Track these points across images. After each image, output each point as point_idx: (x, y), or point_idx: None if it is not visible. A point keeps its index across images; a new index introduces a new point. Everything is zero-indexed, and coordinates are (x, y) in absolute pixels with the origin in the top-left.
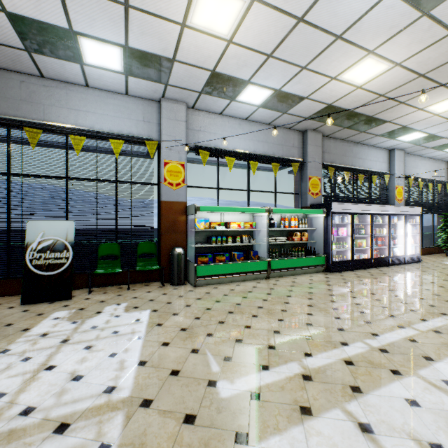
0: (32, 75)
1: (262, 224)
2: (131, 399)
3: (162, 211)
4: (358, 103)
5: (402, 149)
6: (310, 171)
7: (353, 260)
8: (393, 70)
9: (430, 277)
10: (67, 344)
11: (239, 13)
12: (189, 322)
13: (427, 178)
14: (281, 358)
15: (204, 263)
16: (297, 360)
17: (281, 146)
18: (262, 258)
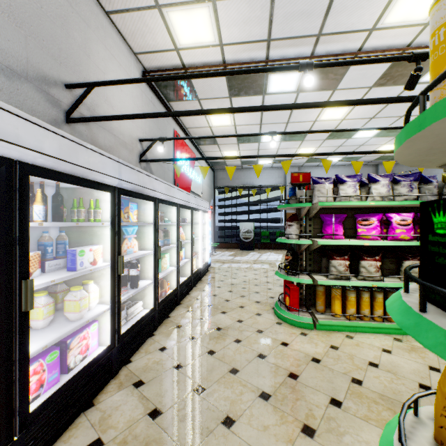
0: (239, 169)
1: None
2: (281, 261)
3: (286, 217)
4: None
5: None
6: None
7: None
8: None
9: None
10: (261, 256)
11: (314, 149)
12: None
13: None
14: None
15: None
16: None
17: None
18: None
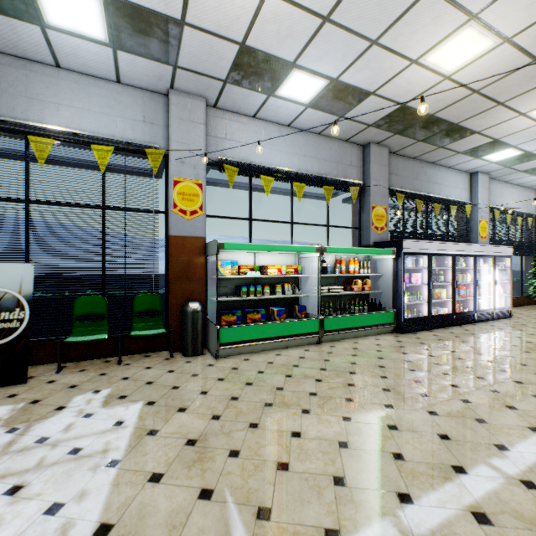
0: None
1: (310, 268)
2: None
3: (170, 249)
4: (442, 104)
5: (486, 172)
6: (373, 198)
7: (430, 317)
8: (499, 49)
9: (534, 339)
10: None
11: None
12: (202, 426)
13: (515, 211)
14: (360, 510)
15: (231, 324)
16: (389, 515)
17: (335, 164)
18: (312, 315)
